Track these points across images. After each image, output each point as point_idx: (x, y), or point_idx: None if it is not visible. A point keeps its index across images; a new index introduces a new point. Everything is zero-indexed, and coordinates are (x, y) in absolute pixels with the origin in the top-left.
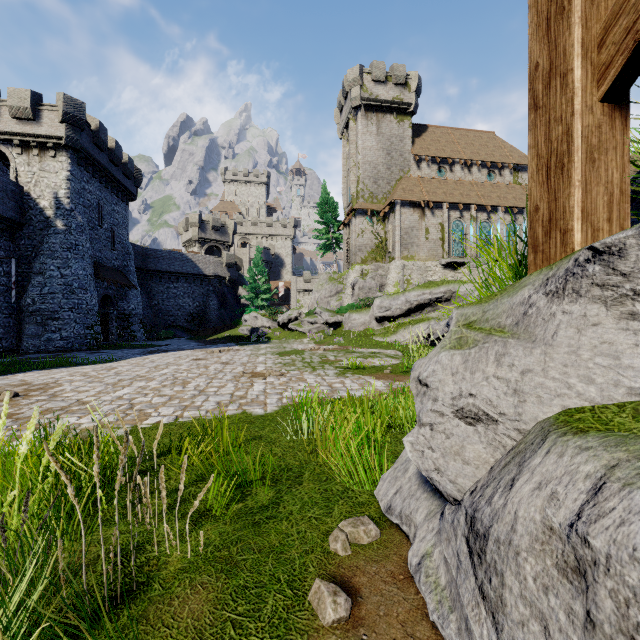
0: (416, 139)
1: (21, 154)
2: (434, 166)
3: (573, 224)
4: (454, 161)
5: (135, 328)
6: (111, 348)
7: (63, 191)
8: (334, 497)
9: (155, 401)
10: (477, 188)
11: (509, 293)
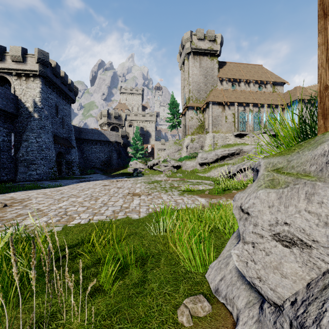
0: (220, 69)
1: (17, 80)
2: (230, 83)
3: None
4: (240, 80)
5: (74, 168)
6: (62, 179)
7: (38, 98)
8: (180, 277)
9: (79, 210)
10: (253, 94)
11: (308, 147)
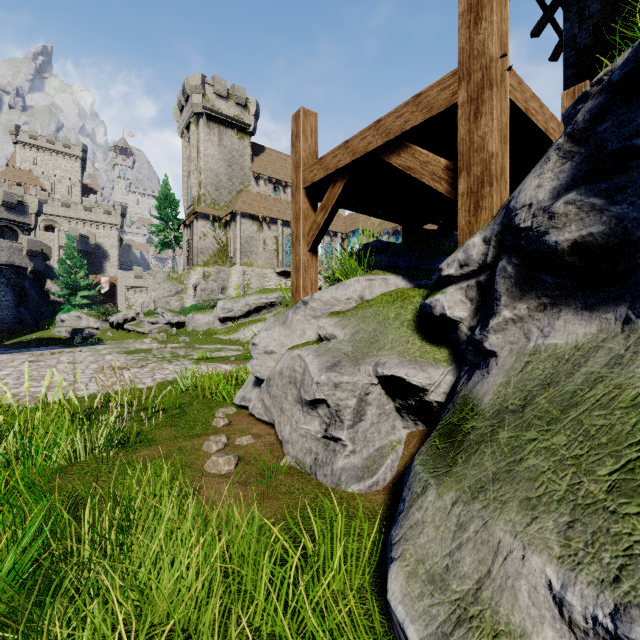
0: (255, 157)
1: None
2: (270, 185)
3: (301, 290)
4: (287, 184)
5: None
6: None
7: None
8: (213, 407)
9: (35, 390)
10: None
11: (283, 312)
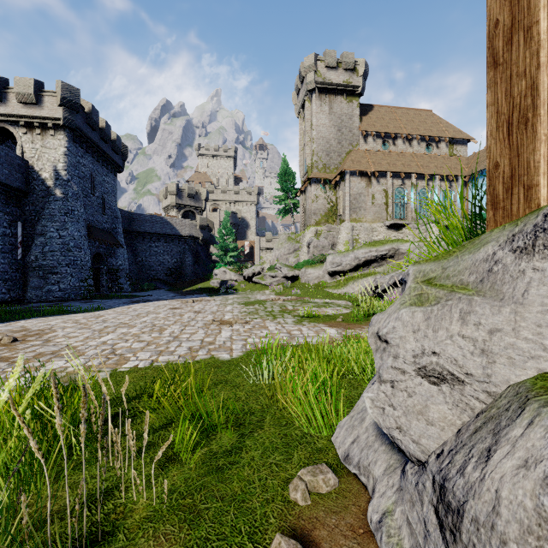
0: (363, 117)
1: (26, 133)
2: (379, 140)
3: (539, 179)
4: (396, 136)
5: (122, 281)
6: (101, 298)
7: (61, 164)
8: (293, 442)
9: (134, 346)
10: (417, 159)
11: (470, 250)
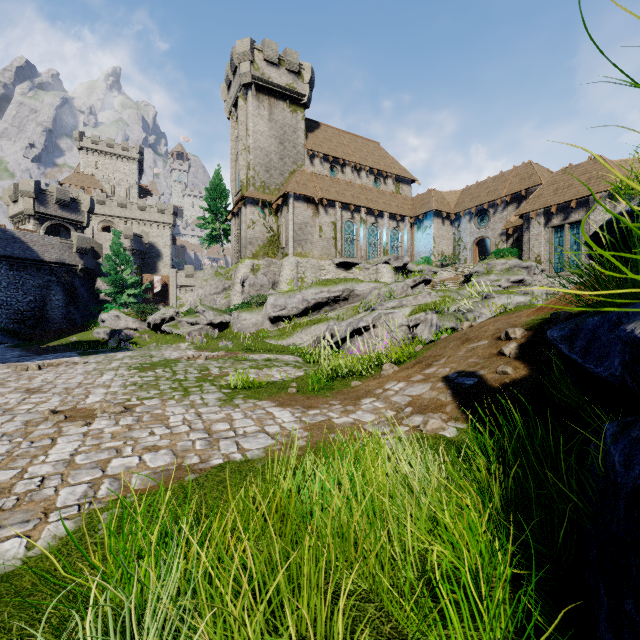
0: (309, 134)
1: None
2: (327, 164)
3: None
4: (345, 163)
5: None
6: None
7: None
8: None
9: None
10: (366, 192)
11: None
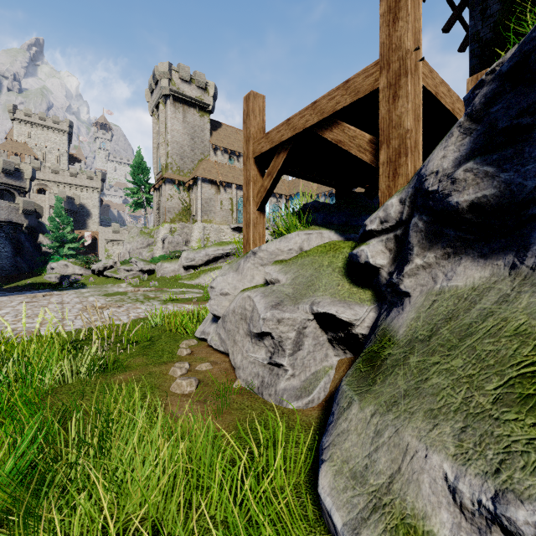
0: (213, 132)
1: None
2: (226, 155)
3: (251, 243)
4: (240, 154)
5: None
6: None
7: None
8: (178, 339)
9: (30, 326)
10: None
11: (236, 260)
